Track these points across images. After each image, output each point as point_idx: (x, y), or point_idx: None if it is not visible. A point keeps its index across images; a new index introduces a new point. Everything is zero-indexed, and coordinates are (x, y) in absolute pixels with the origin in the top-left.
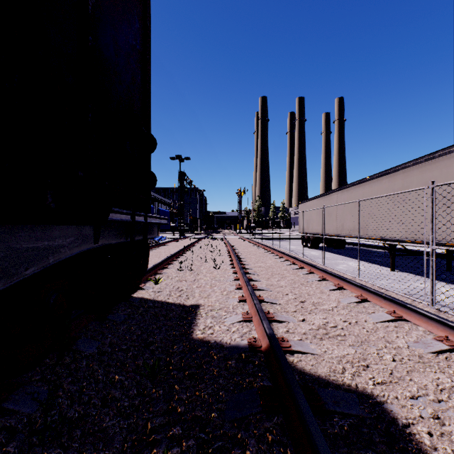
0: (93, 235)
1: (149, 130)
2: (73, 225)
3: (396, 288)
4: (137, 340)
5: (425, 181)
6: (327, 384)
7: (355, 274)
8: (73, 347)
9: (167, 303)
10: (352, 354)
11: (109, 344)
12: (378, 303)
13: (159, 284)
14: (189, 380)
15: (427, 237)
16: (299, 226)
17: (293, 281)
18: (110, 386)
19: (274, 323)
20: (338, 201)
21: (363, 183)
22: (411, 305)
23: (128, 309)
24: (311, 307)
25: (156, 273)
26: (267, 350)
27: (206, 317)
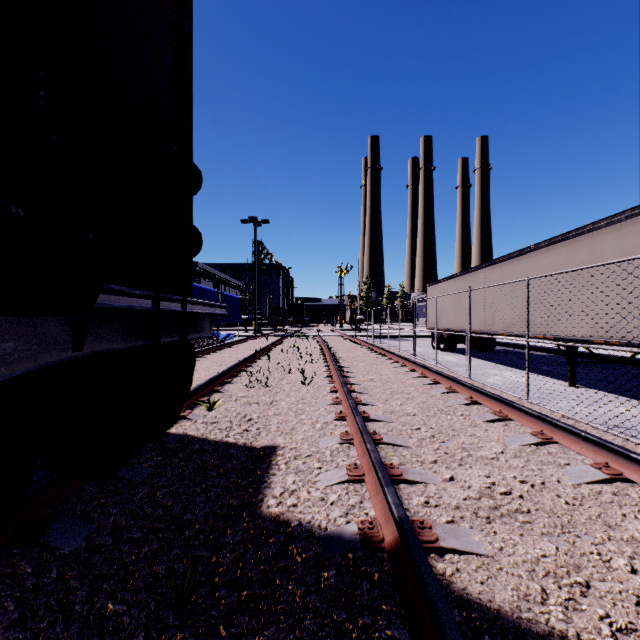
0: (69, 336)
1: (190, 157)
2: (17, 317)
3: (583, 414)
4: (163, 520)
5: (627, 250)
6: (519, 634)
7: (516, 391)
8: (39, 539)
9: (223, 443)
10: (553, 555)
11: (110, 529)
12: (573, 448)
13: (216, 409)
14: (248, 614)
15: (629, 336)
16: (427, 319)
17: (425, 405)
18: (91, 632)
19: (403, 485)
20: (486, 282)
21: (525, 254)
22: (637, 454)
23: (156, 457)
24: (460, 453)
25: (212, 391)
26: (394, 550)
27: (287, 471)
